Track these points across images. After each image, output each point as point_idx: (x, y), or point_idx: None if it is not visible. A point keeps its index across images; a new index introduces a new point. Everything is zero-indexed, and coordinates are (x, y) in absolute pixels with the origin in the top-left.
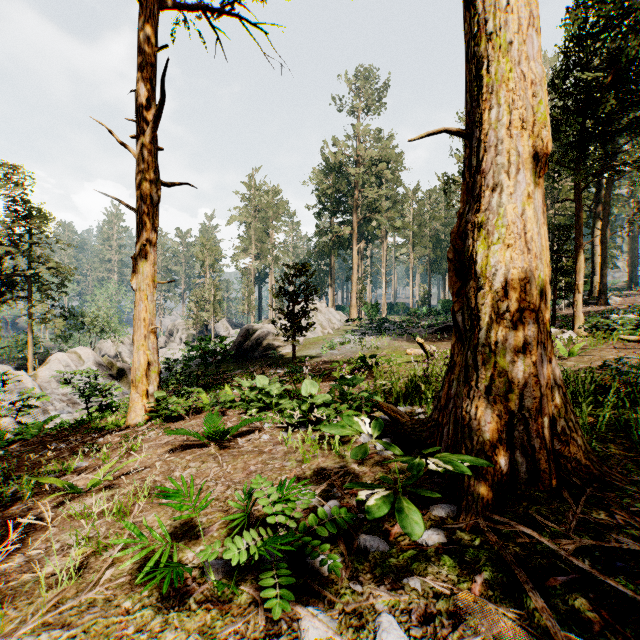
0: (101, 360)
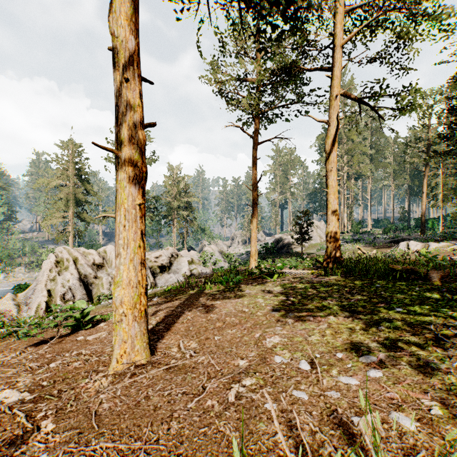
0: (219, 251)
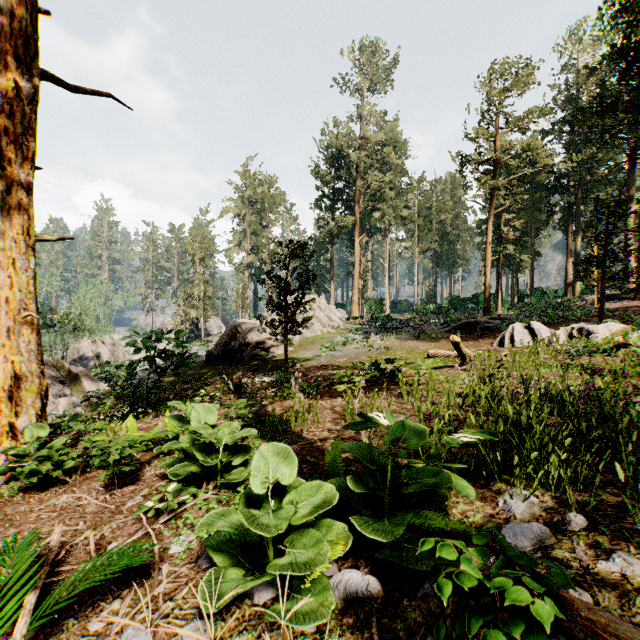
0: (51, 364)
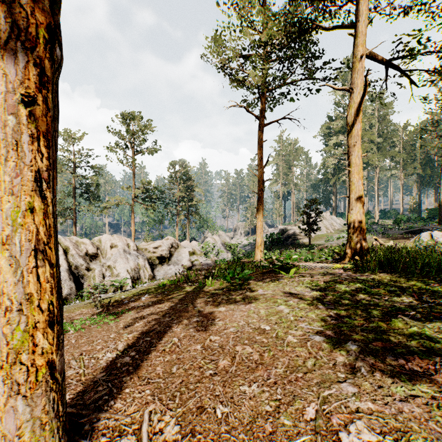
0: (222, 241)
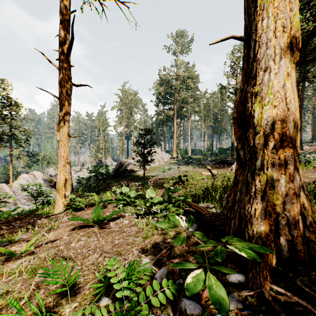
0: (46, 178)
